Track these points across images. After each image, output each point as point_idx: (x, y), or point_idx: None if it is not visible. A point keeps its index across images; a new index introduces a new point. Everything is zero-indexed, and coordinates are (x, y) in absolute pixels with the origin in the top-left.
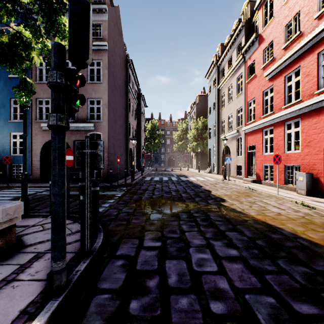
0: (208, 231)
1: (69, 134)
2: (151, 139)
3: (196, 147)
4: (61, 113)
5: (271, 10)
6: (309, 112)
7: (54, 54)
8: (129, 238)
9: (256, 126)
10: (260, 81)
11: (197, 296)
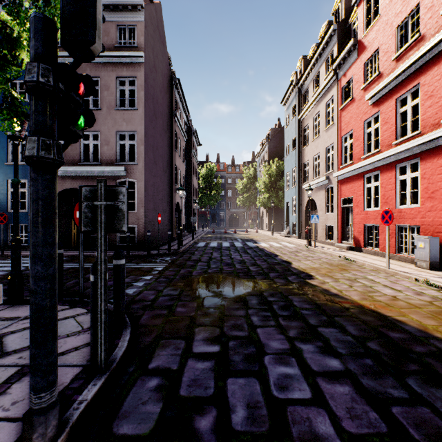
0: (292, 326)
1: (90, 182)
2: (206, 189)
3: (268, 200)
4: (46, 137)
5: (375, 7)
6: (433, 149)
7: (34, 34)
8: (171, 339)
9: (355, 170)
10: (360, 106)
11: None
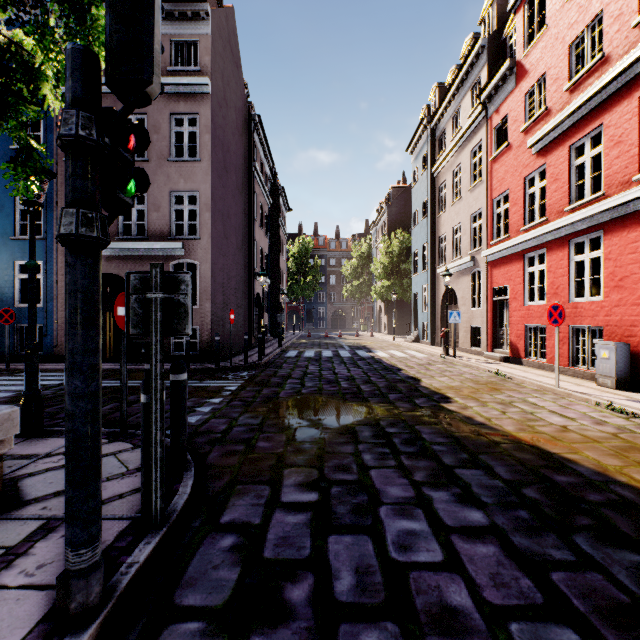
0: (419, 467)
1: (133, 265)
2: (298, 275)
3: (388, 290)
4: (87, 208)
5: (540, 14)
6: (622, 218)
7: (72, 72)
8: (251, 484)
9: (511, 247)
10: (520, 156)
11: (401, 626)
